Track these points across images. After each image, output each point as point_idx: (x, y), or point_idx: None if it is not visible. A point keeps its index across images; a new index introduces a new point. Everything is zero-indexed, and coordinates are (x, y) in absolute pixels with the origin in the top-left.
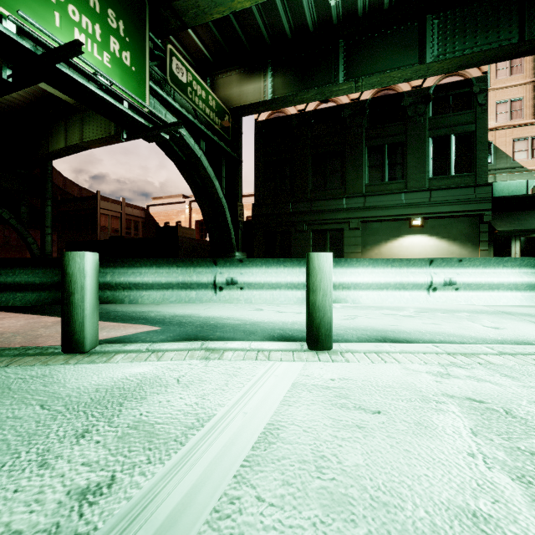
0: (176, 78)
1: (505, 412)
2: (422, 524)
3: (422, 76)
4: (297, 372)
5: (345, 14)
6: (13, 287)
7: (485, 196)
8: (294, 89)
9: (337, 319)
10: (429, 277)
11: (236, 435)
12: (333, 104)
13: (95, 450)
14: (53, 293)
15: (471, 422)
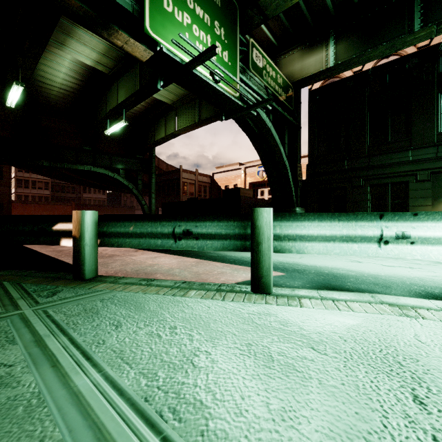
0: (255, 65)
1: None
2: None
3: None
4: None
5: None
6: (206, 236)
7: None
8: (359, 51)
9: None
10: None
11: None
12: (395, 58)
13: None
14: (232, 242)
15: None
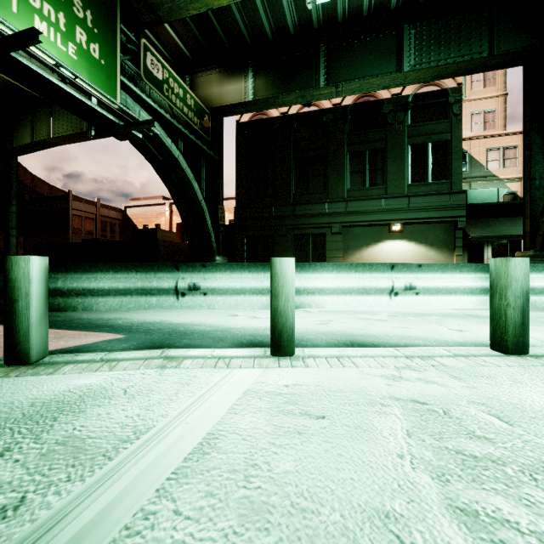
0: (151, 74)
1: (443, 413)
2: (334, 528)
3: (400, 84)
4: (253, 379)
5: (326, 19)
6: None
7: (459, 203)
8: (275, 92)
9: (310, 324)
10: (390, 282)
11: (171, 447)
12: (315, 109)
13: (11, 469)
14: None
15: (410, 424)
